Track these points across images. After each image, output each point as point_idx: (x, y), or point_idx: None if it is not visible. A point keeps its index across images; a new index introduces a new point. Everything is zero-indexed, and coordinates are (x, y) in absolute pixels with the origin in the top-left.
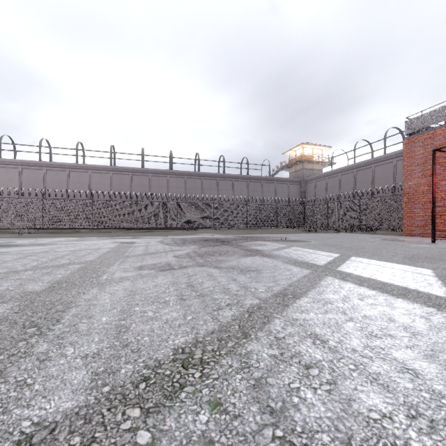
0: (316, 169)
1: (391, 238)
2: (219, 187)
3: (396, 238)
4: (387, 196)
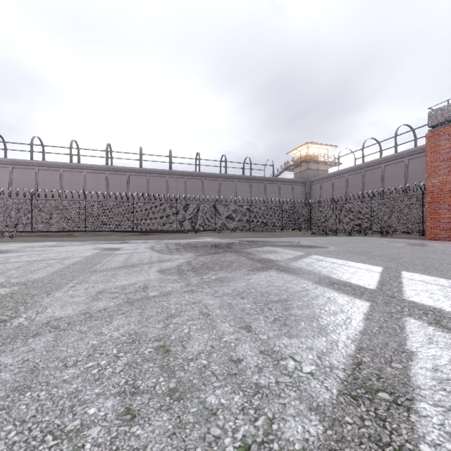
0: (321, 170)
1: (418, 243)
2: (220, 188)
3: (423, 243)
4: (401, 197)
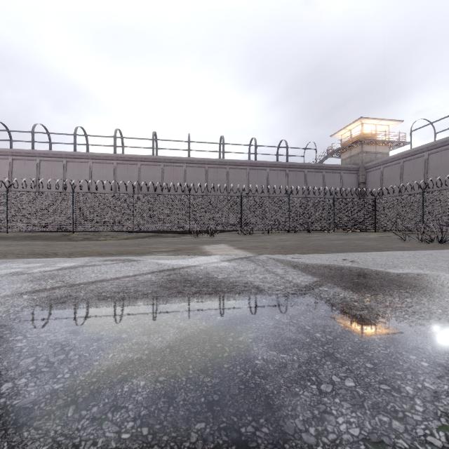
0: (380, 152)
1: None
2: (249, 179)
3: None
4: None
